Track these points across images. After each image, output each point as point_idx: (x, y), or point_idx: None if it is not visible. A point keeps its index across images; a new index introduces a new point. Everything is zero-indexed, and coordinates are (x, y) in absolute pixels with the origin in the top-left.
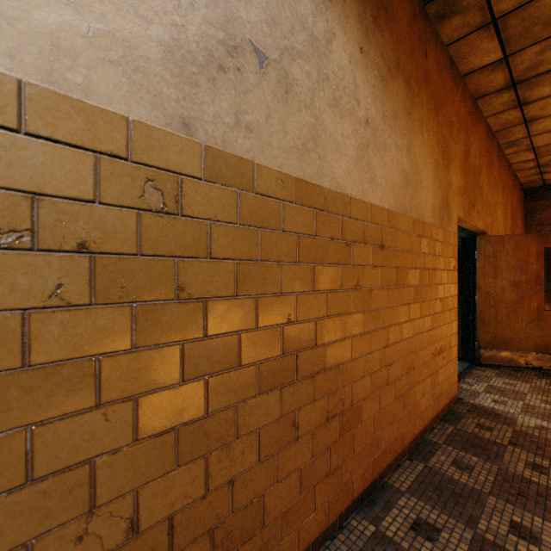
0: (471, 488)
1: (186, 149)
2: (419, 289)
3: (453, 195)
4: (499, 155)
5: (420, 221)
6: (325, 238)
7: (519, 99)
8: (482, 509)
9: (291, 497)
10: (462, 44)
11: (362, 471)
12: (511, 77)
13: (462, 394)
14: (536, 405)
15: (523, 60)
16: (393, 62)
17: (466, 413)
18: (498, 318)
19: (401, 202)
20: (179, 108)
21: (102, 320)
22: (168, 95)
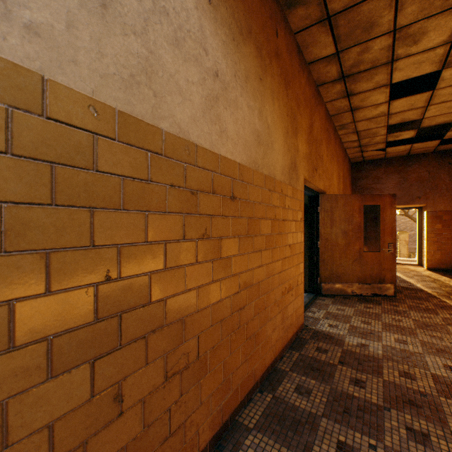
0: (308, 413)
1: None
2: (271, 237)
3: (300, 159)
4: (335, 134)
5: (272, 178)
6: (164, 184)
7: (347, 90)
8: (316, 433)
9: None
10: (306, 34)
11: (211, 419)
12: (342, 70)
13: (308, 322)
14: (358, 325)
15: (350, 58)
16: (245, 27)
17: (309, 339)
18: (334, 258)
19: (253, 158)
20: None
21: None
22: None
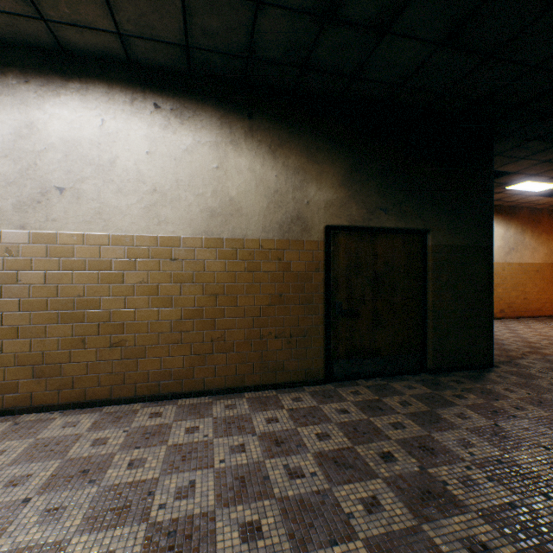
0: None
1: (505, 264)
2: (551, 280)
3: None
4: None
5: (552, 263)
6: (523, 271)
7: None
8: None
9: (517, 307)
10: None
11: (531, 312)
12: None
13: None
14: None
15: None
16: (540, 232)
17: None
18: None
19: (544, 260)
20: (504, 260)
21: (499, 280)
22: (503, 259)
